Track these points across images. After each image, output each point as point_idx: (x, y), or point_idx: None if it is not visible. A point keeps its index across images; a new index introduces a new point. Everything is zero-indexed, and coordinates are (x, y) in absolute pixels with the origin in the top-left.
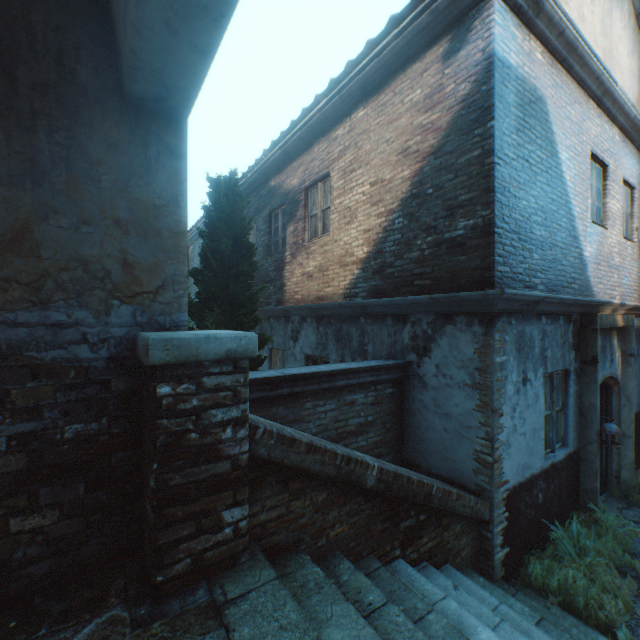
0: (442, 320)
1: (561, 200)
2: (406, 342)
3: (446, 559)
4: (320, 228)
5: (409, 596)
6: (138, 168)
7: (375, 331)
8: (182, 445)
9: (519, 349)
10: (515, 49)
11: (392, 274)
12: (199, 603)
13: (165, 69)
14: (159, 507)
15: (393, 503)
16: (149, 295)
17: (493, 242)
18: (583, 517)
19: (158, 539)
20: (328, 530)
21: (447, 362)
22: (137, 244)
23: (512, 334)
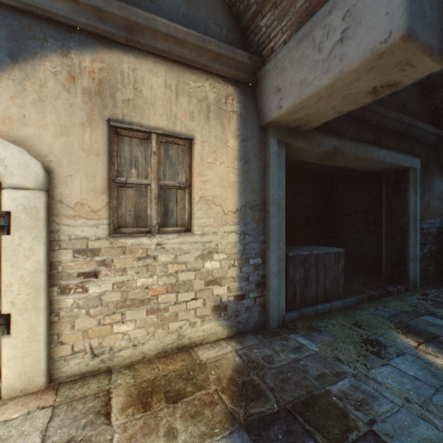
0: None
1: None
2: None
3: None
4: None
5: None
6: (439, 183)
7: None
8: None
9: None
10: None
11: None
12: None
13: None
14: None
15: None
16: (440, 216)
17: None
18: None
19: None
20: None
21: None
22: (439, 203)
23: None
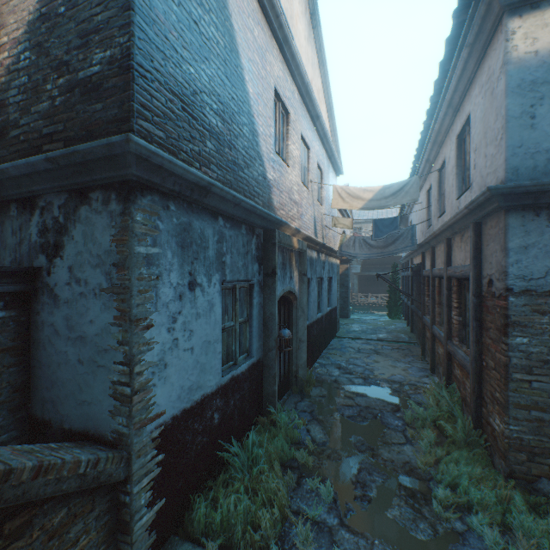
0: (77, 200)
1: (244, 107)
2: (35, 239)
3: None
4: None
5: None
6: None
7: None
8: None
9: (184, 245)
10: None
11: (17, 138)
12: None
13: None
14: None
15: None
16: None
17: (132, 81)
18: (265, 422)
19: None
20: None
21: (82, 261)
22: None
23: (172, 223)
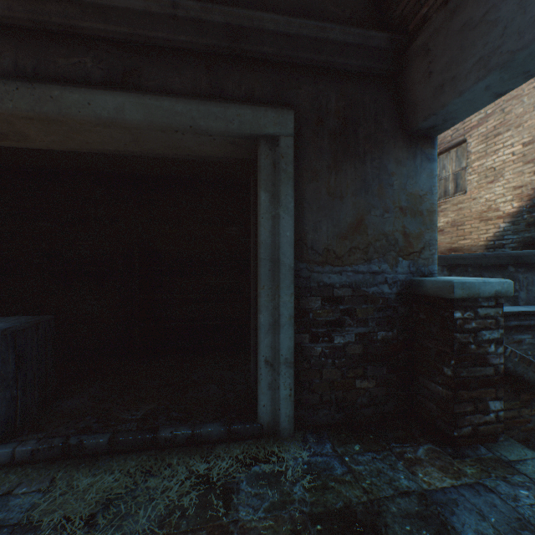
0: None
1: None
2: None
3: None
4: (451, 189)
5: None
6: (410, 173)
7: (529, 279)
8: (466, 351)
9: None
10: None
11: None
12: (488, 456)
13: (456, 110)
14: (454, 388)
15: None
16: (416, 254)
17: None
18: None
19: (454, 408)
20: None
21: None
22: (410, 221)
23: None
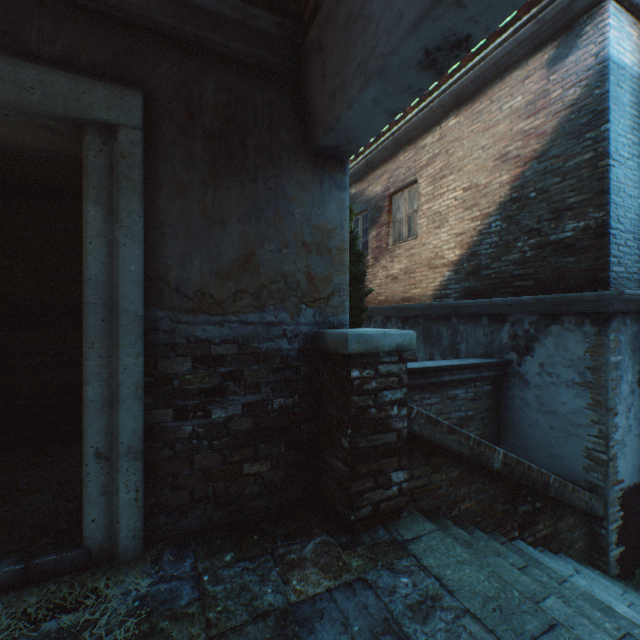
0: (547, 320)
1: None
2: (504, 341)
3: (559, 548)
4: (405, 232)
5: (541, 567)
6: (317, 201)
7: (468, 331)
8: (365, 417)
9: (634, 349)
10: (630, 48)
11: (488, 276)
12: (384, 539)
13: (354, 127)
14: (351, 463)
15: (512, 488)
16: (323, 300)
17: (608, 243)
18: None
19: (351, 487)
20: (459, 503)
21: (553, 361)
22: (316, 261)
23: (627, 334)
